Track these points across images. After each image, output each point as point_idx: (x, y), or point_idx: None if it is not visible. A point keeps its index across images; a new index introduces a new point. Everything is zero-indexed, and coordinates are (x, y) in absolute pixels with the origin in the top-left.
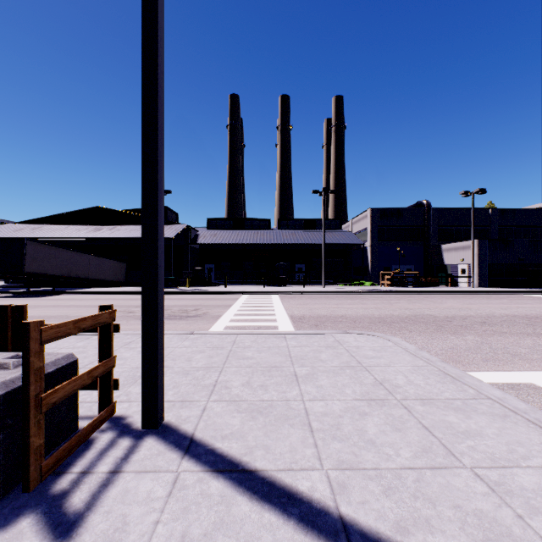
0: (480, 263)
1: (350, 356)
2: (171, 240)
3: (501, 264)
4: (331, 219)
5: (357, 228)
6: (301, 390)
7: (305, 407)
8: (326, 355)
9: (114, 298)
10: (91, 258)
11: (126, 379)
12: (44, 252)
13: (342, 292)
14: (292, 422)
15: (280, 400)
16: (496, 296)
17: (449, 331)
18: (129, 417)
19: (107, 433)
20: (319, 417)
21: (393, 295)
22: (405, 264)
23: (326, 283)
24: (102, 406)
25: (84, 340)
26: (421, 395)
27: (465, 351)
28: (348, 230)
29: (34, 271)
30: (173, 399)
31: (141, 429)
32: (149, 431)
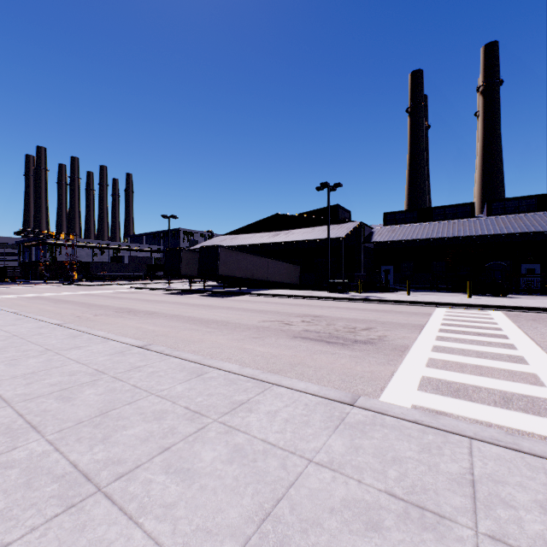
0: None
1: None
2: (341, 239)
3: None
4: None
5: None
6: None
7: None
8: None
9: (282, 302)
10: (269, 262)
11: None
12: (232, 257)
13: None
14: None
15: None
16: None
17: None
18: None
19: None
20: None
21: None
22: None
23: None
24: None
25: (191, 380)
26: None
27: None
28: None
29: (225, 274)
30: None
31: None
32: None
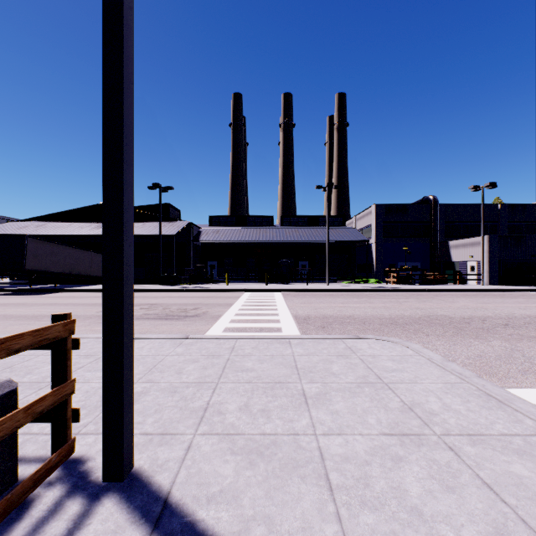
0: (490, 260)
1: (366, 369)
2: (173, 237)
3: (513, 261)
4: (334, 216)
5: (361, 224)
6: (313, 418)
7: (319, 446)
8: (338, 366)
9: None
10: (94, 255)
11: (101, 399)
12: (45, 249)
13: (347, 290)
14: (303, 471)
15: (286, 435)
16: (510, 295)
17: (470, 335)
18: (90, 461)
19: (55, 488)
20: (339, 463)
21: (400, 293)
22: (410, 261)
23: (329, 280)
24: (56, 446)
25: None
26: (466, 427)
27: (496, 360)
28: (352, 227)
29: (35, 268)
30: (151, 430)
31: (100, 482)
32: (111, 485)
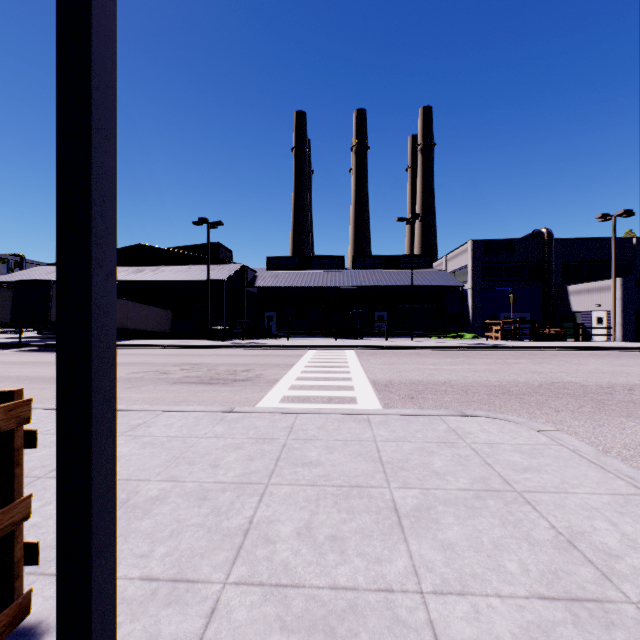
0: (625, 310)
1: (484, 466)
2: (223, 282)
3: None
4: (419, 256)
5: (454, 265)
6: (413, 557)
7: (429, 620)
8: (442, 460)
9: (152, 353)
10: (131, 305)
11: None
12: None
13: (437, 347)
14: None
15: (373, 590)
16: None
17: (618, 411)
18: (50, 634)
19: None
20: None
21: (506, 351)
22: (517, 311)
23: (414, 335)
24: None
25: None
26: None
27: None
28: (441, 269)
29: None
30: (158, 571)
31: None
32: None
